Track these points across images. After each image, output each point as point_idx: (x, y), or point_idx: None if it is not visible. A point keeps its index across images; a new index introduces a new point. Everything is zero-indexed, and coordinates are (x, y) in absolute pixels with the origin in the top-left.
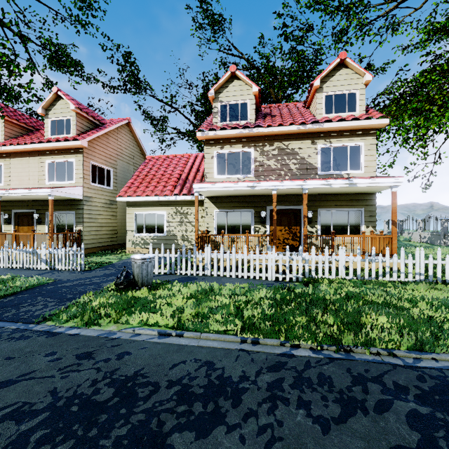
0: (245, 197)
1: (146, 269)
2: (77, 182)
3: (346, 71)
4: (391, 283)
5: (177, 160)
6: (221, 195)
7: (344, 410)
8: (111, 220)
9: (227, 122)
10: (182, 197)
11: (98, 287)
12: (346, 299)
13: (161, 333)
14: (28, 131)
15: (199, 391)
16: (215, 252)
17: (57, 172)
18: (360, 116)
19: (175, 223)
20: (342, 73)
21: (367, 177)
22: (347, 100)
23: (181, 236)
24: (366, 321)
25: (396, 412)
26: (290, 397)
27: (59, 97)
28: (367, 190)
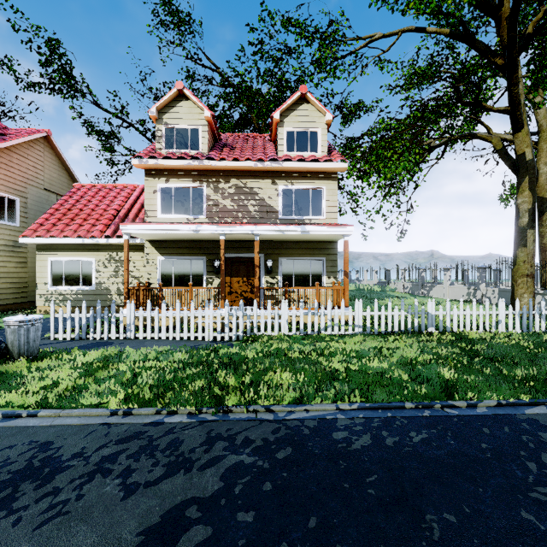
0: (196, 242)
1: (25, 334)
2: None
3: (308, 107)
4: (330, 337)
5: (116, 191)
6: (165, 239)
7: (168, 472)
8: (16, 269)
9: (174, 150)
10: (116, 240)
11: None
12: (269, 357)
13: (7, 415)
14: None
15: (4, 477)
16: (141, 310)
17: None
18: (321, 157)
19: (107, 273)
20: (303, 108)
21: (320, 225)
22: (309, 139)
23: (116, 290)
24: (274, 379)
25: (220, 466)
26: (116, 468)
27: None
28: (326, 238)
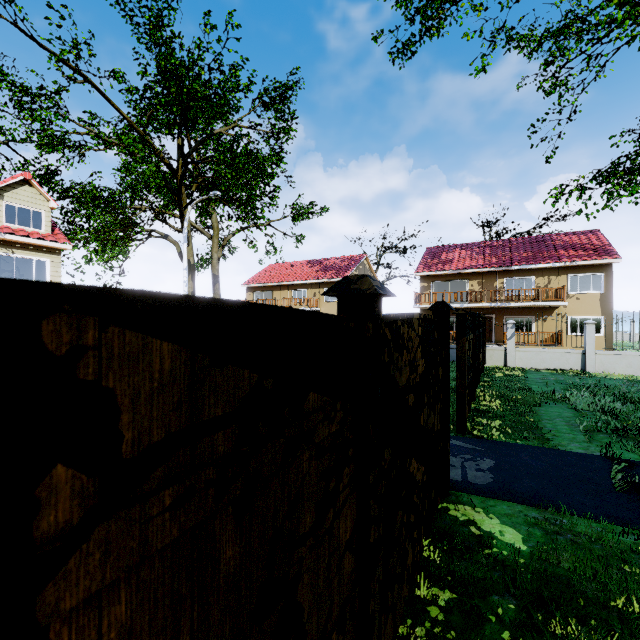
0: None
1: None
2: None
3: (32, 190)
4: None
5: None
6: None
7: None
8: None
9: None
10: None
11: None
12: None
13: None
14: None
15: None
16: None
17: None
18: (46, 235)
19: None
20: (27, 189)
21: None
22: (33, 217)
23: None
24: None
25: None
26: None
27: None
28: None
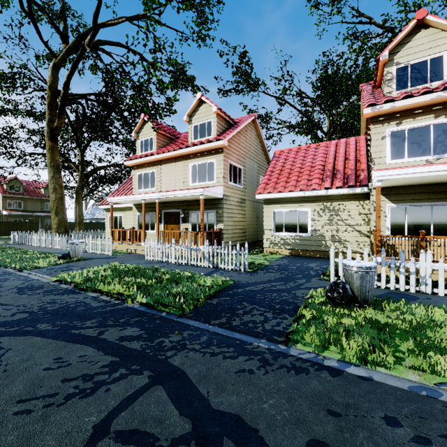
0: (439, 185)
1: (370, 281)
2: (217, 181)
3: None
4: None
5: (313, 150)
6: (400, 184)
7: None
8: (241, 219)
9: (408, 88)
10: (335, 191)
11: (294, 296)
12: None
13: None
14: (170, 140)
15: None
16: (440, 262)
17: (199, 174)
18: None
19: (322, 221)
20: None
21: None
22: None
23: (330, 237)
24: None
25: None
26: None
27: (201, 102)
28: None
